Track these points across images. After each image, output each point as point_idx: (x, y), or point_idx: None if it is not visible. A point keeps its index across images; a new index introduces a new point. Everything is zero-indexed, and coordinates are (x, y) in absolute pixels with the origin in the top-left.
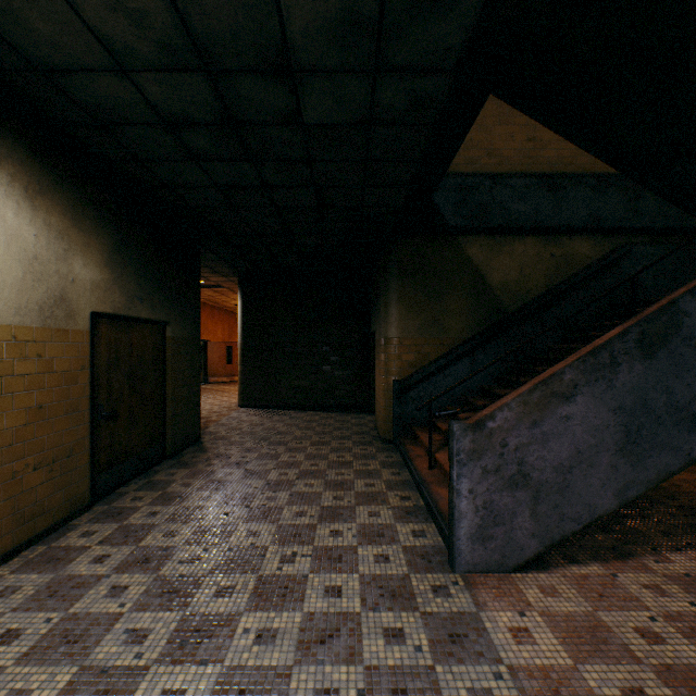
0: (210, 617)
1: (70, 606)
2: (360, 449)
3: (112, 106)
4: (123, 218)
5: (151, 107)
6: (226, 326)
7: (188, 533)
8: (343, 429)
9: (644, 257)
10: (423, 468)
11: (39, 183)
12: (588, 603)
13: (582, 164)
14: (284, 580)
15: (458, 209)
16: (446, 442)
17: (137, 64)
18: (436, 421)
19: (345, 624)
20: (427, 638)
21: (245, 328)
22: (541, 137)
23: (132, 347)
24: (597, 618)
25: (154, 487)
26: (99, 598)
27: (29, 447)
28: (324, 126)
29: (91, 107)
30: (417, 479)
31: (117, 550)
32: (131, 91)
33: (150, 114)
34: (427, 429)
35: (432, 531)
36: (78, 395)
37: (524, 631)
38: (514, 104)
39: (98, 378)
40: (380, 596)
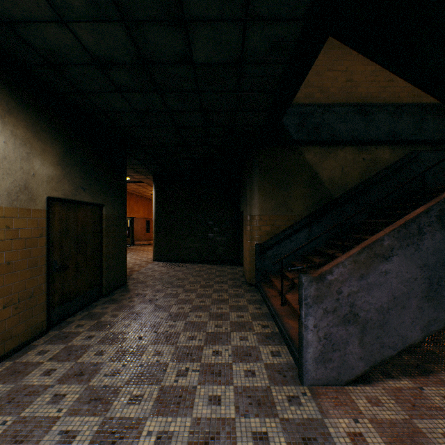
0: (123, 421)
1: (21, 410)
2: (233, 290)
3: (58, 50)
4: (71, 132)
5: (86, 50)
6: (146, 208)
7: (113, 352)
8: (221, 276)
9: (427, 160)
10: (277, 304)
11: (7, 105)
12: (405, 411)
13: (384, 97)
14: (179, 390)
15: (299, 128)
16: (292, 286)
17: (73, 16)
18: (285, 271)
19: (223, 428)
20: (286, 441)
21: (157, 209)
22: (356, 79)
23: (77, 221)
24: (413, 424)
25: (92, 317)
26: (43, 404)
27: (0, 292)
28: (208, 65)
29: (44, 51)
30: (273, 312)
31: (61, 365)
32: (70, 38)
33: (85, 56)
34: (279, 277)
35: (285, 351)
36: (37, 254)
37: (359, 435)
38: (347, 43)
39: (53, 243)
40: (249, 404)
